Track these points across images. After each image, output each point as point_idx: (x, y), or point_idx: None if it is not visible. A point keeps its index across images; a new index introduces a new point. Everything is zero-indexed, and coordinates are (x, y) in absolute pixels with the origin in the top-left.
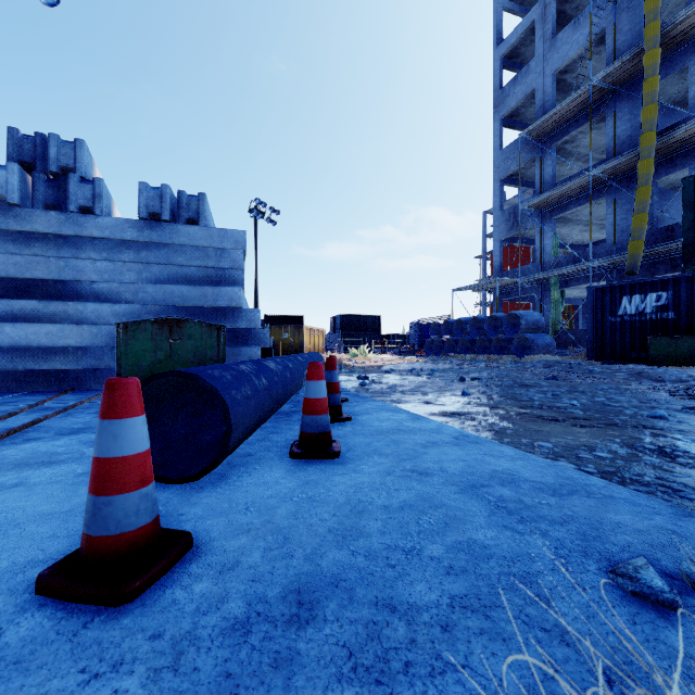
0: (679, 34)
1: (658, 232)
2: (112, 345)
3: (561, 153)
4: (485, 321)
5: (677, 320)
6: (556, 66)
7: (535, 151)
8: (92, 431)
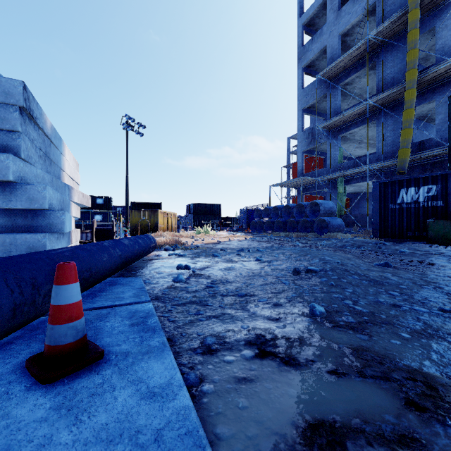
0: (430, 2)
1: (413, 146)
2: None
3: (343, 92)
4: (294, 208)
5: (444, 207)
6: (341, 29)
7: (327, 89)
8: None
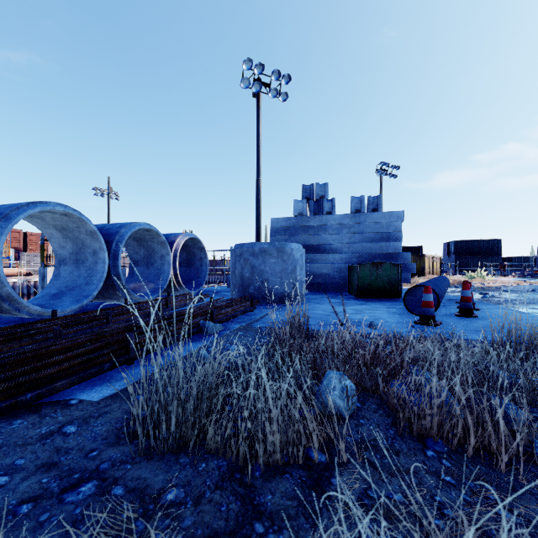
0: None
1: None
2: (339, 272)
3: None
4: None
5: None
6: None
7: None
8: (368, 305)
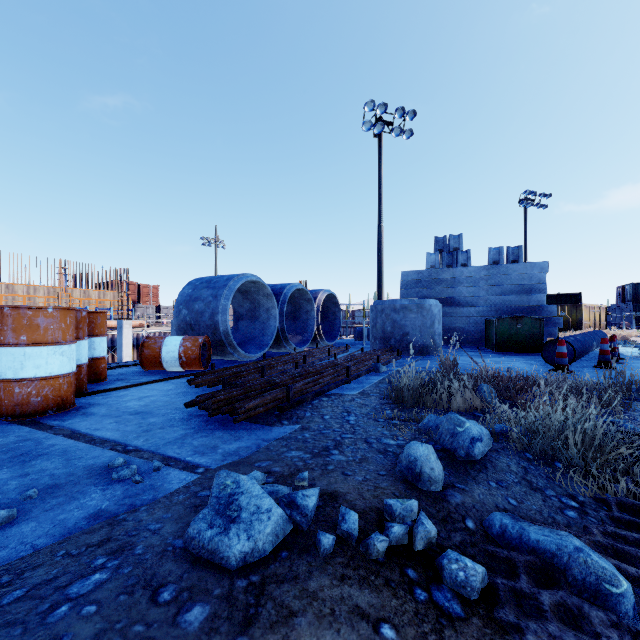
0: None
1: None
2: (475, 326)
3: None
4: None
5: None
6: None
7: None
8: (506, 357)
